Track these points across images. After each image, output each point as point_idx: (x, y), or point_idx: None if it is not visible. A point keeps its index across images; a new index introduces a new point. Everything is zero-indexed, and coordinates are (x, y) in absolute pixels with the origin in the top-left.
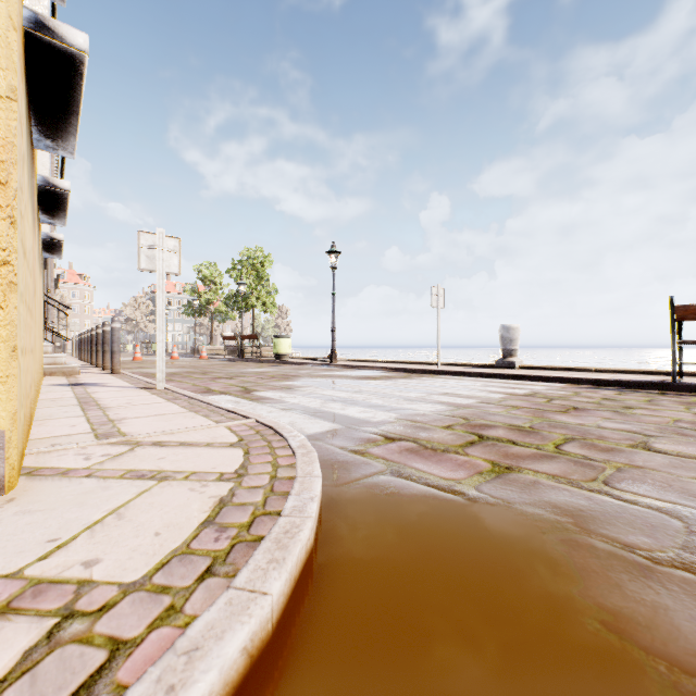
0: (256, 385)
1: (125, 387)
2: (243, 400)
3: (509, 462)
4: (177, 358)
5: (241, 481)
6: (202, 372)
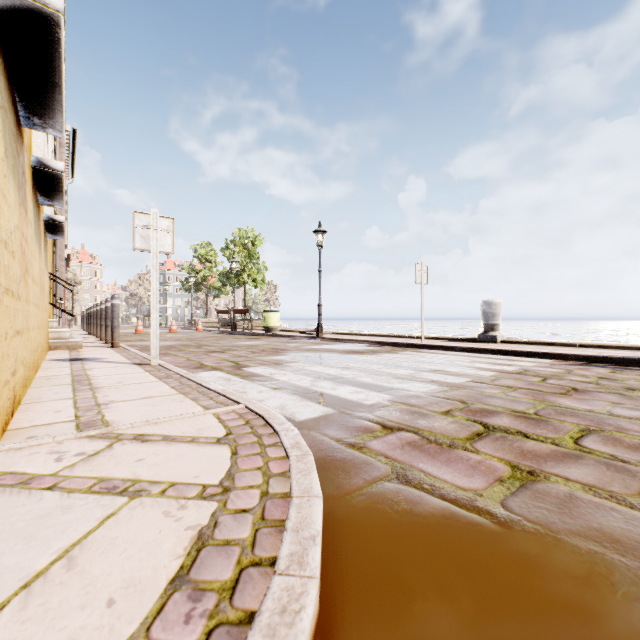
0: (246, 360)
1: (121, 363)
2: (233, 377)
3: (529, 464)
4: (175, 330)
5: (227, 499)
6: (197, 345)
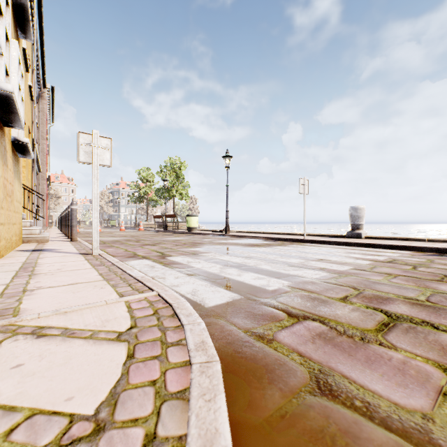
0: (170, 251)
1: (70, 253)
2: (157, 265)
3: None
4: (124, 230)
5: None
6: (136, 240)
